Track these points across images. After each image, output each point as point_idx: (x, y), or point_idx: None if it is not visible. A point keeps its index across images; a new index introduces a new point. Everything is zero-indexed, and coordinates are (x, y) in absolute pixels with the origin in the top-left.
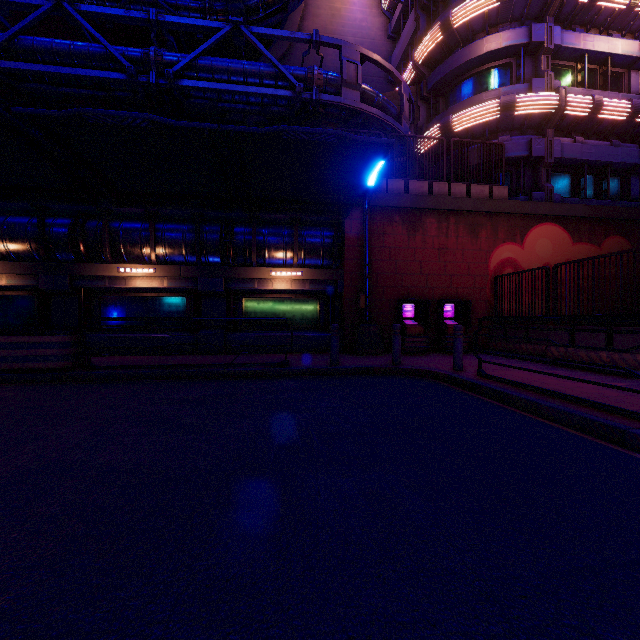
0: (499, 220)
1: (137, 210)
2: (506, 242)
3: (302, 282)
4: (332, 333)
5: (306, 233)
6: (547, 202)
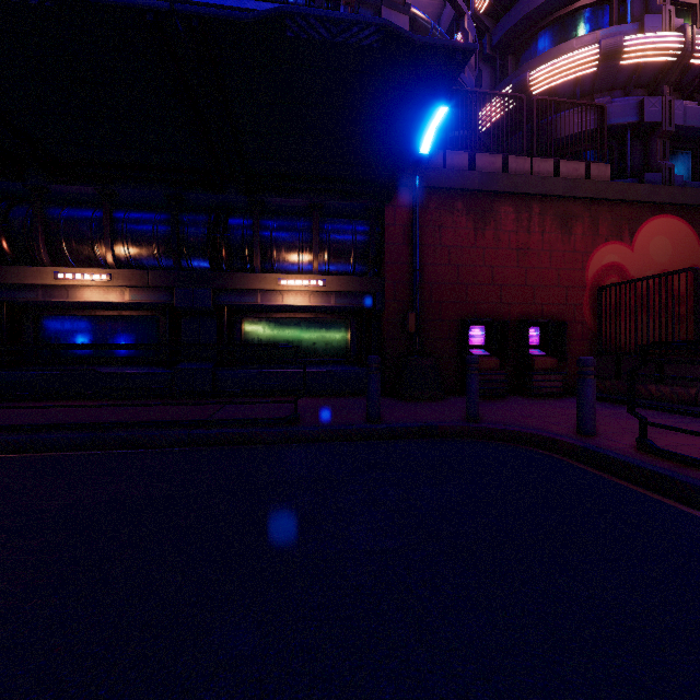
0: (600, 210)
1: (85, 189)
2: (610, 241)
3: (325, 295)
4: (370, 370)
5: (331, 226)
6: (666, 185)
